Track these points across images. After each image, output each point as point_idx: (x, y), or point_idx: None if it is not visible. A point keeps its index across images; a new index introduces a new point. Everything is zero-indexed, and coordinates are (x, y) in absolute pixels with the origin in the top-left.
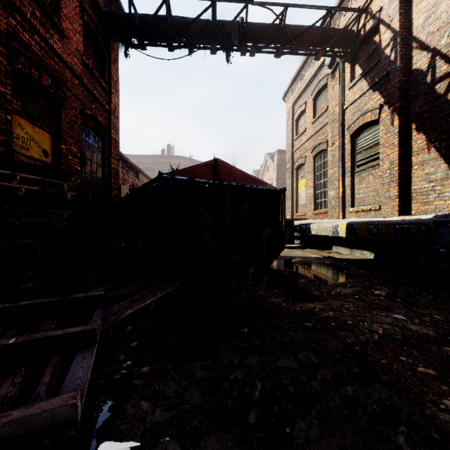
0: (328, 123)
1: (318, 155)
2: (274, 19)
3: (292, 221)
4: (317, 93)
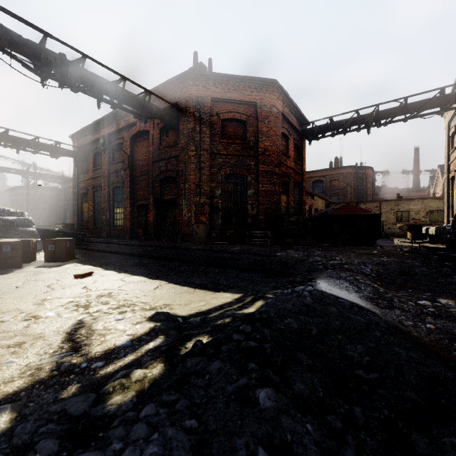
0: None
1: None
2: (397, 106)
3: (419, 226)
4: None
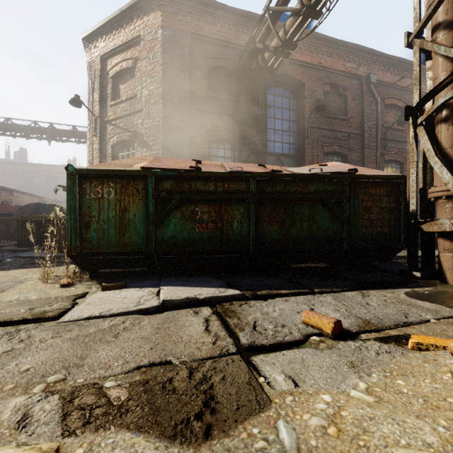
0: None
1: None
2: (68, 130)
3: None
4: None
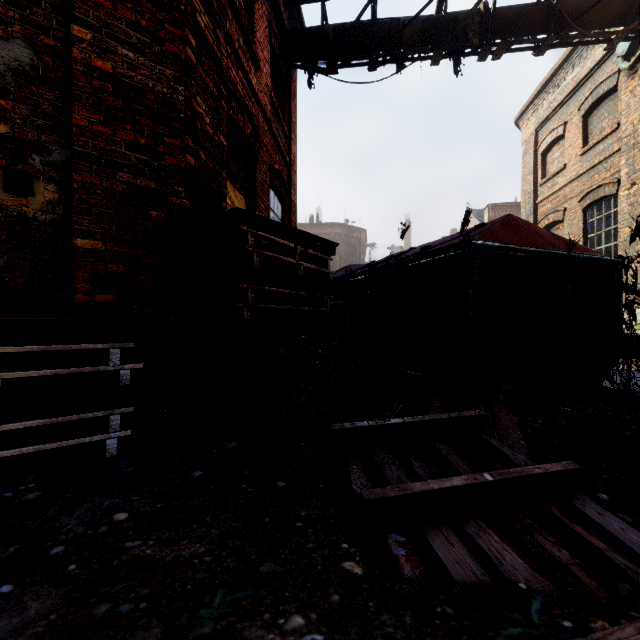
0: (621, 151)
1: (592, 205)
2: None
3: None
4: (592, 104)
